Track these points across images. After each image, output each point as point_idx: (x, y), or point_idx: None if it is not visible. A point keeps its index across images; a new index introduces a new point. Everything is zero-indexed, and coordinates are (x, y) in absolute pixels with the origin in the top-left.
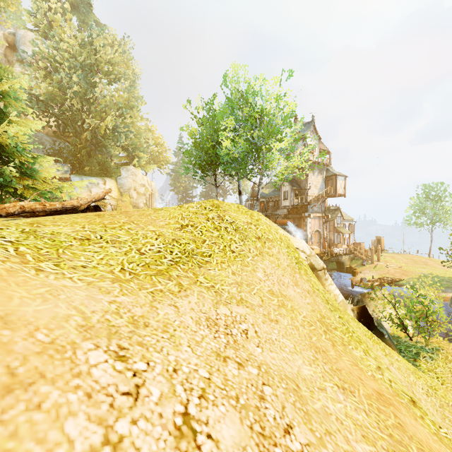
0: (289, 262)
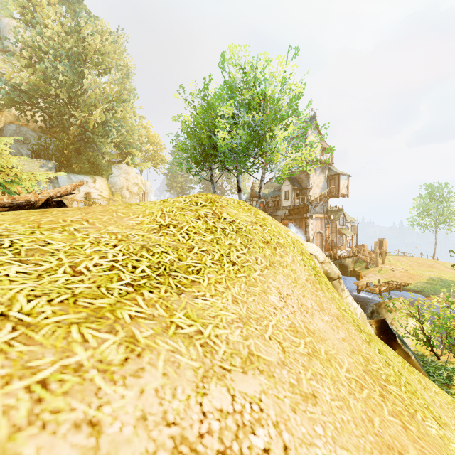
0: (308, 274)
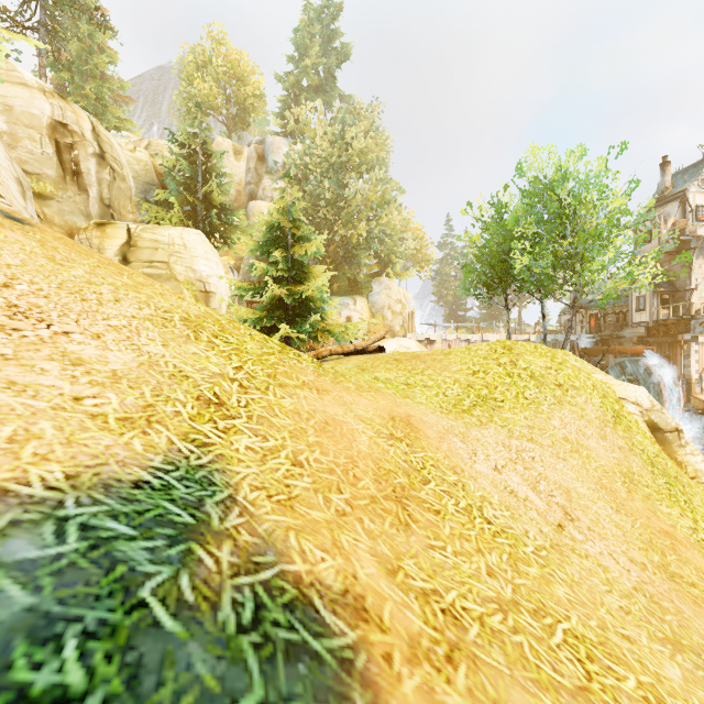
0: (600, 414)
